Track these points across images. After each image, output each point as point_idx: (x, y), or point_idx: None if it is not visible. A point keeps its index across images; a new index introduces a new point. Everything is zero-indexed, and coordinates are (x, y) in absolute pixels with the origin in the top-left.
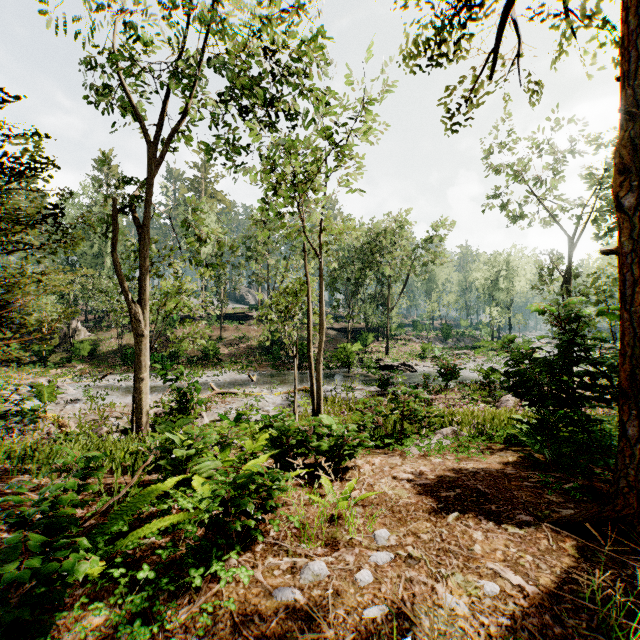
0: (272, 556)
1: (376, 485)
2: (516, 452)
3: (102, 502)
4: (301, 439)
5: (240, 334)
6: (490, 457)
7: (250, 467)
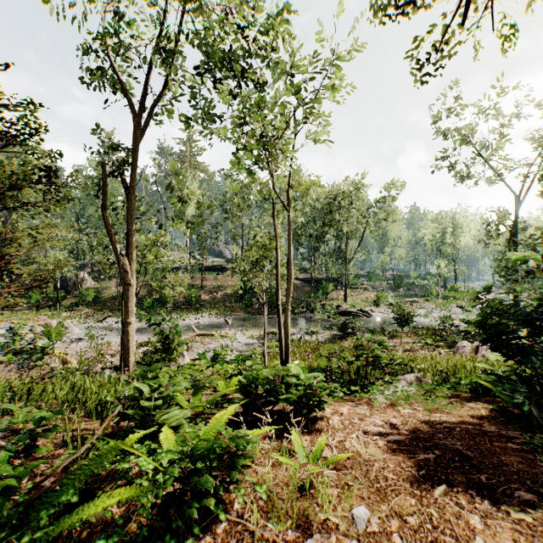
0: (235, 541)
1: (347, 441)
2: (487, 404)
3: (68, 454)
4: (269, 388)
5: (218, 283)
6: (461, 409)
7: (217, 420)
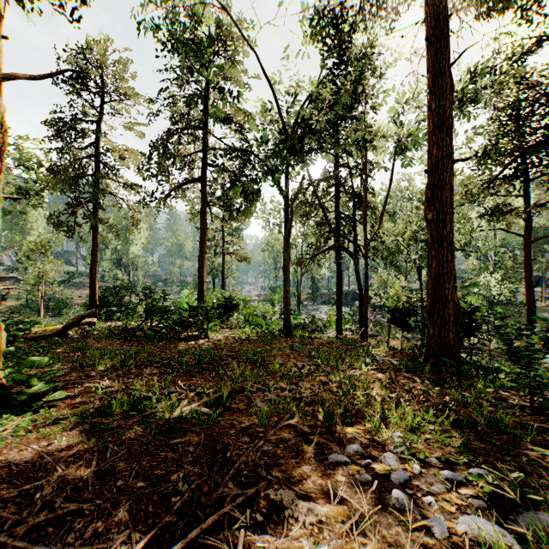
0: None
1: None
2: None
3: None
4: None
5: None
6: None
7: None
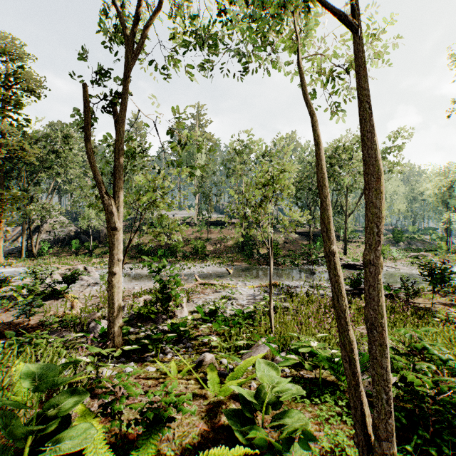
0: None
1: None
2: None
3: None
4: None
5: (222, 236)
6: None
7: None
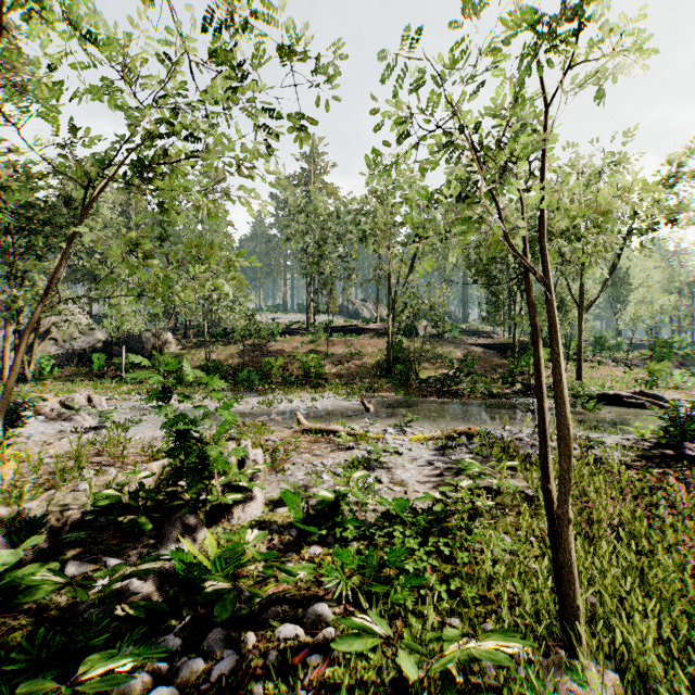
0: None
1: None
2: None
3: None
4: None
5: (352, 350)
6: None
7: None
